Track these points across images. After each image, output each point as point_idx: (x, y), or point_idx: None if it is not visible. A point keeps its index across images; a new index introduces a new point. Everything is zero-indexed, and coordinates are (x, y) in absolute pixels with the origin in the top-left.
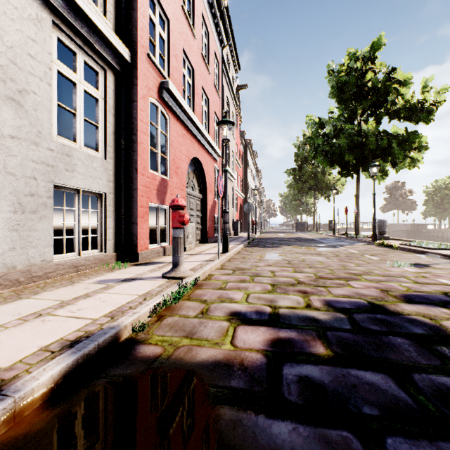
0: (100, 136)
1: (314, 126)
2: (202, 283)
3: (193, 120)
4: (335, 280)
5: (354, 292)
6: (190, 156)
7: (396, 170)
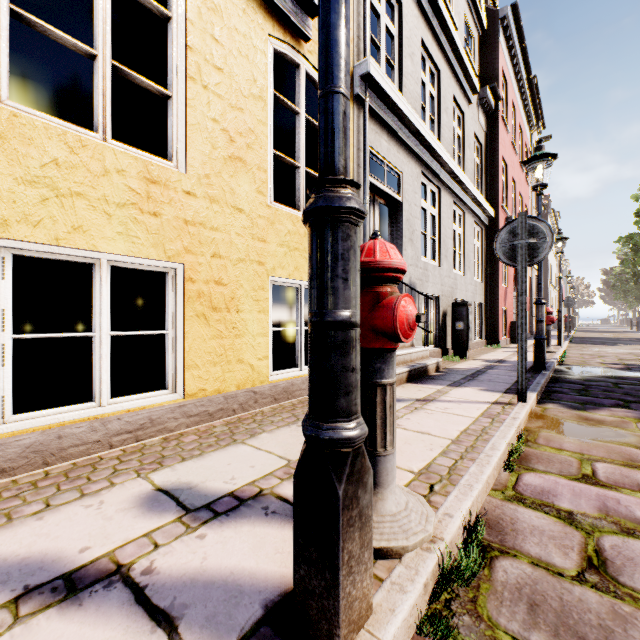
0: (479, 269)
1: None
2: (565, 356)
3: None
4: None
5: None
6: None
7: None
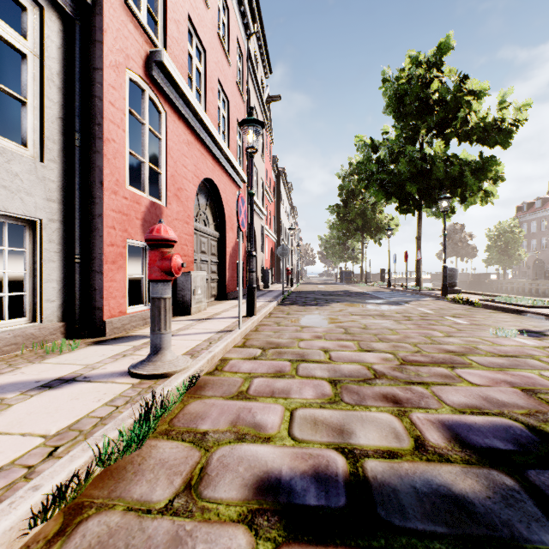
0: (31, 119)
1: (365, 150)
2: (207, 380)
3: (204, 122)
4: (433, 368)
5: (481, 396)
6: (201, 175)
7: (464, 207)
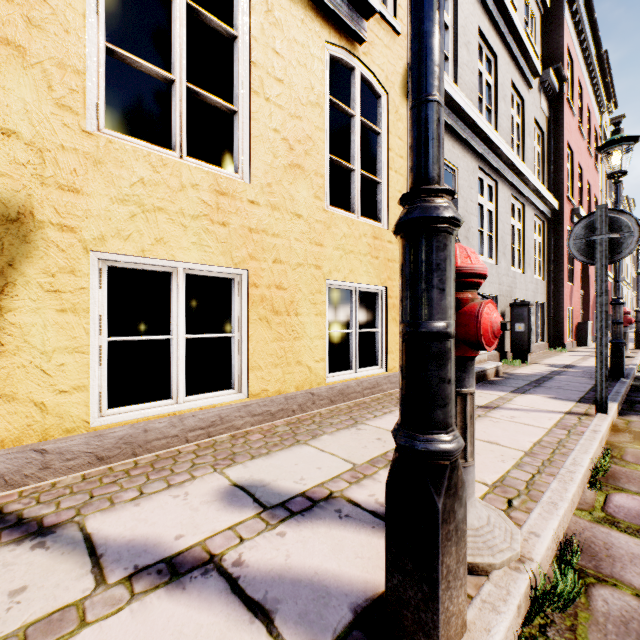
0: (541, 266)
1: None
2: None
3: None
4: None
5: None
6: None
7: None
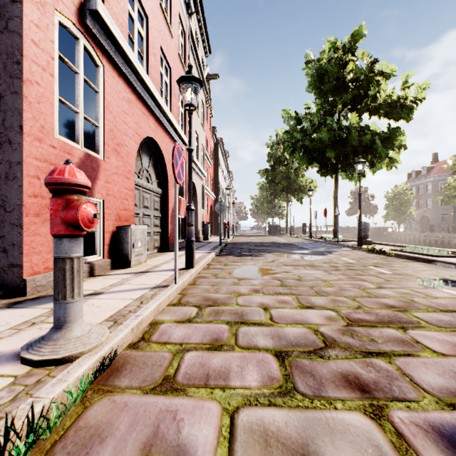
0: None
1: (291, 121)
2: (127, 357)
3: (145, 82)
4: (384, 330)
5: None
6: (143, 134)
7: (372, 171)
